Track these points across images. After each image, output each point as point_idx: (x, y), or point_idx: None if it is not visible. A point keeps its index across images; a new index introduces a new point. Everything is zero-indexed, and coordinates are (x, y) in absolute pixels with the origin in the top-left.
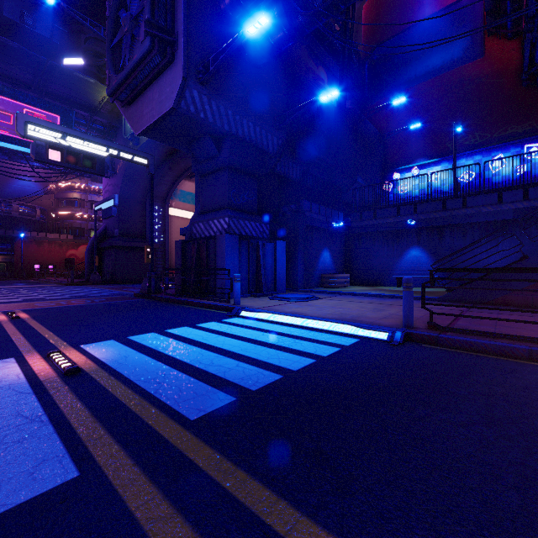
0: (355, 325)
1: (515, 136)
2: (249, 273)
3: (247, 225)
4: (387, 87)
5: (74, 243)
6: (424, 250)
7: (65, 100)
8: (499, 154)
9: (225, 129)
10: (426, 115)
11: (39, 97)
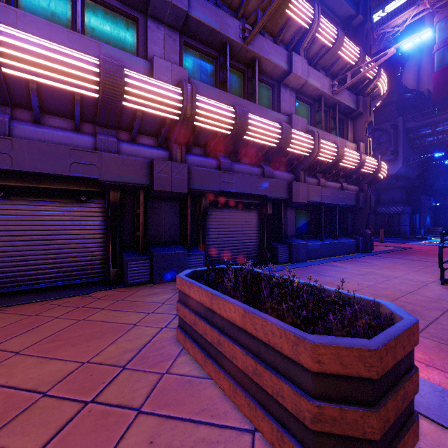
0: None
1: None
2: (410, 227)
3: (406, 209)
4: None
5: None
6: None
7: None
8: None
9: (403, 175)
10: None
11: None
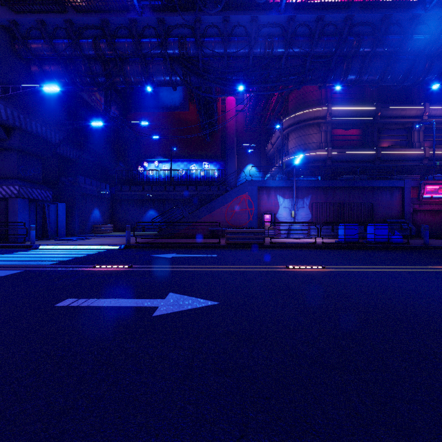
0: (107, 245)
1: (201, 156)
2: (37, 225)
3: (34, 192)
4: (141, 106)
5: None
6: (156, 211)
7: None
8: (194, 164)
9: (16, 125)
10: (163, 132)
11: None
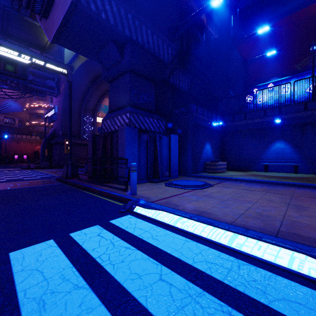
0: None
1: None
2: (147, 162)
3: (146, 121)
4: (248, 29)
5: (40, 141)
6: (287, 143)
7: (22, 41)
8: None
9: (126, 33)
10: (278, 46)
11: (3, 38)
